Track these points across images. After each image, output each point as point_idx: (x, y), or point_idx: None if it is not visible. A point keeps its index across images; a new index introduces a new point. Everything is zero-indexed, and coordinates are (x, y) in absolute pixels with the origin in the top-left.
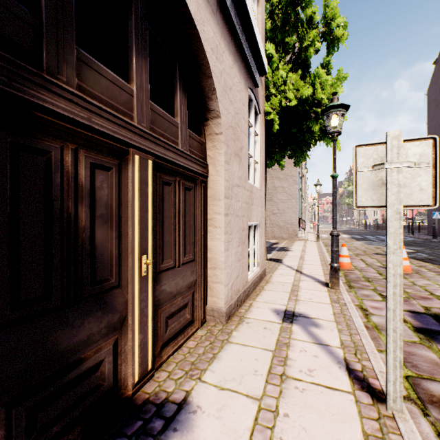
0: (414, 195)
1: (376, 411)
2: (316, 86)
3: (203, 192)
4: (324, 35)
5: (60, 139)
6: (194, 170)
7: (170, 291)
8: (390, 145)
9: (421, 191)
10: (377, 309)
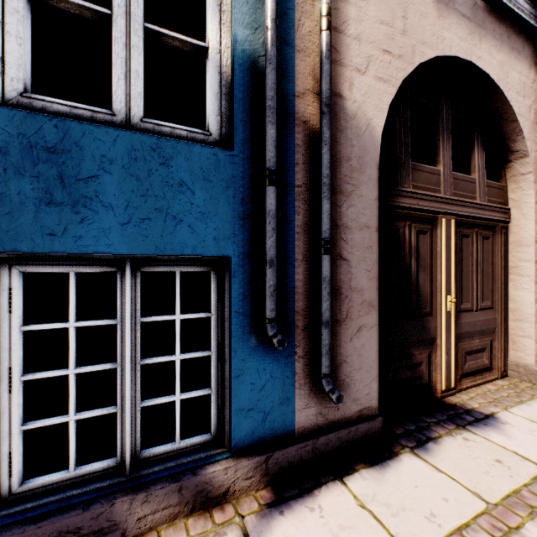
0: None
1: None
2: None
3: (503, 239)
4: None
5: (403, 221)
6: (492, 218)
7: (468, 331)
8: None
9: None
10: None
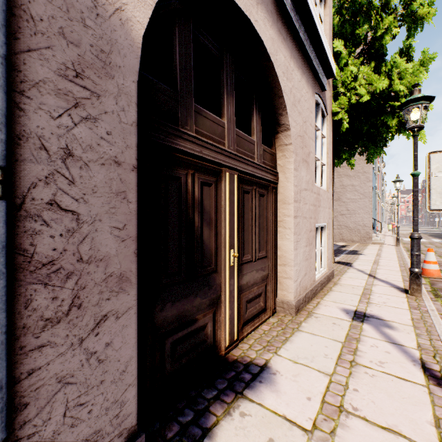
0: None
1: None
2: (393, 77)
3: (274, 197)
4: (403, 18)
5: (186, 168)
6: (267, 178)
7: (248, 281)
8: None
9: None
10: None
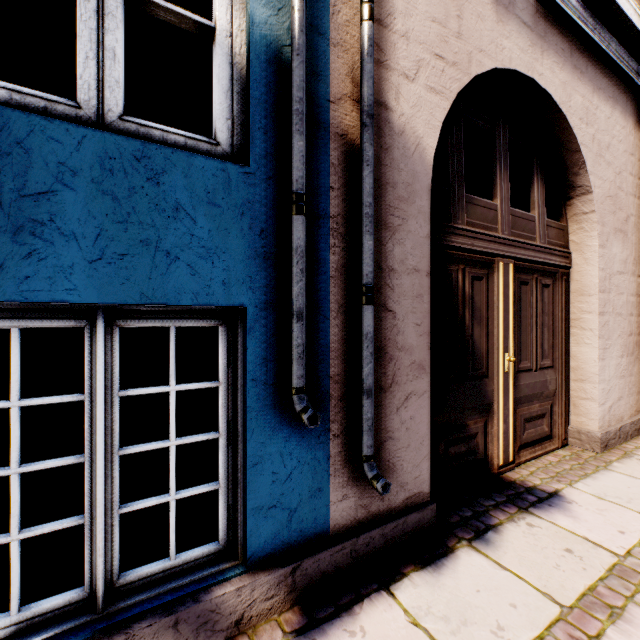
0: None
1: None
2: None
3: (564, 287)
4: None
5: (456, 264)
6: (553, 263)
7: (527, 394)
8: None
9: None
10: None
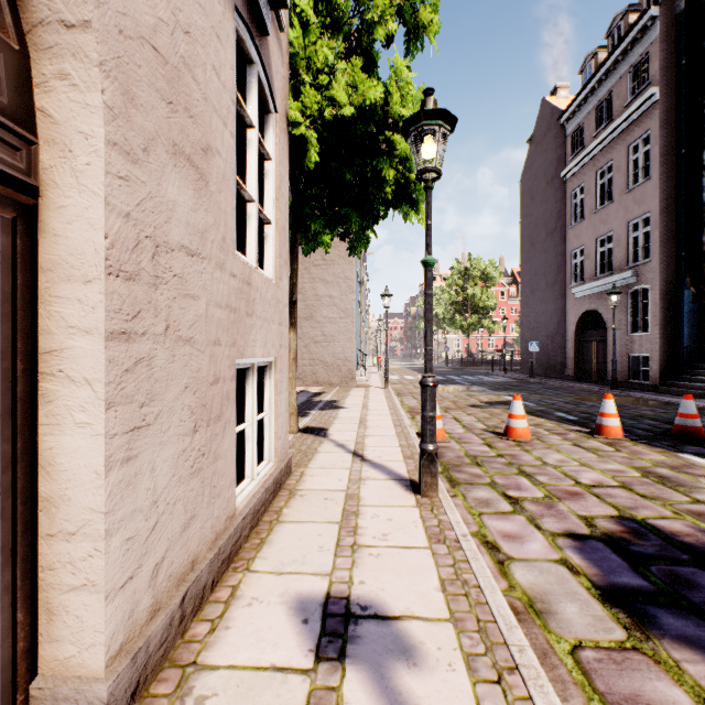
0: None
1: None
2: (391, 87)
3: (7, 245)
4: (402, 11)
5: None
6: None
7: None
8: None
9: None
10: (515, 541)
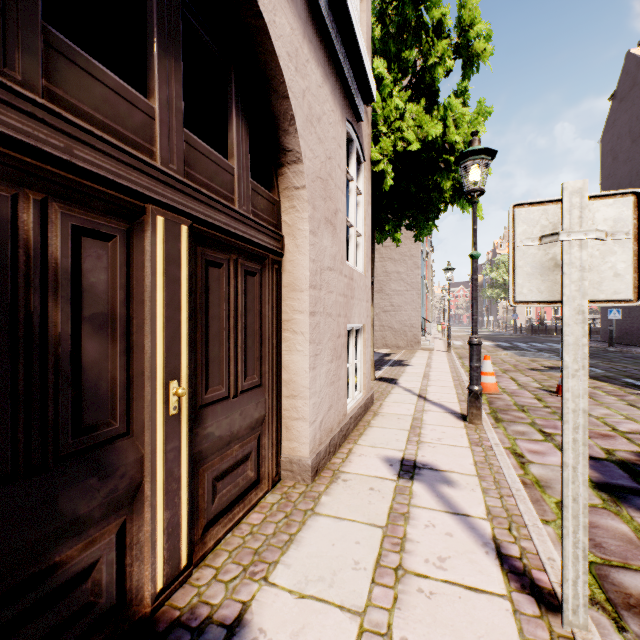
0: (605, 284)
1: (546, 628)
2: (447, 122)
3: (276, 279)
4: (458, 49)
5: (11, 183)
6: (260, 243)
7: (219, 437)
8: (567, 204)
9: (615, 277)
10: (538, 454)
